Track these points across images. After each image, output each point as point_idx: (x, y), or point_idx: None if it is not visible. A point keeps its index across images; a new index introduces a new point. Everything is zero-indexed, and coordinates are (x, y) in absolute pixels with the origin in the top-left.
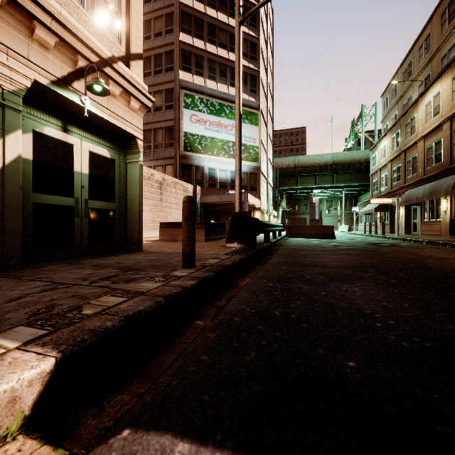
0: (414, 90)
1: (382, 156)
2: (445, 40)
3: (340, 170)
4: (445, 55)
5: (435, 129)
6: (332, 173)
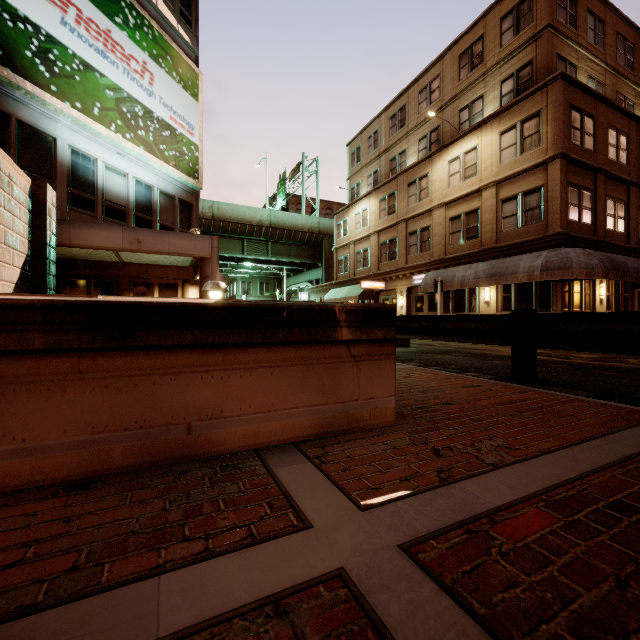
0: (411, 145)
1: (359, 225)
2: (467, 89)
3: (278, 238)
4: (466, 108)
5: (468, 195)
6: (266, 240)
